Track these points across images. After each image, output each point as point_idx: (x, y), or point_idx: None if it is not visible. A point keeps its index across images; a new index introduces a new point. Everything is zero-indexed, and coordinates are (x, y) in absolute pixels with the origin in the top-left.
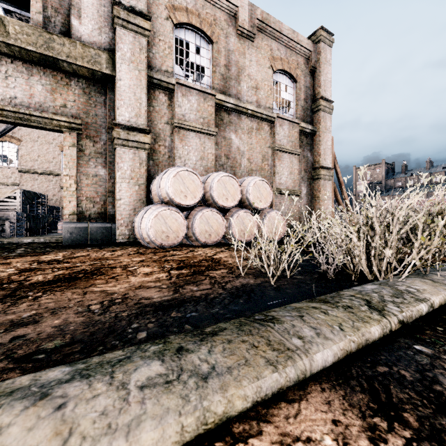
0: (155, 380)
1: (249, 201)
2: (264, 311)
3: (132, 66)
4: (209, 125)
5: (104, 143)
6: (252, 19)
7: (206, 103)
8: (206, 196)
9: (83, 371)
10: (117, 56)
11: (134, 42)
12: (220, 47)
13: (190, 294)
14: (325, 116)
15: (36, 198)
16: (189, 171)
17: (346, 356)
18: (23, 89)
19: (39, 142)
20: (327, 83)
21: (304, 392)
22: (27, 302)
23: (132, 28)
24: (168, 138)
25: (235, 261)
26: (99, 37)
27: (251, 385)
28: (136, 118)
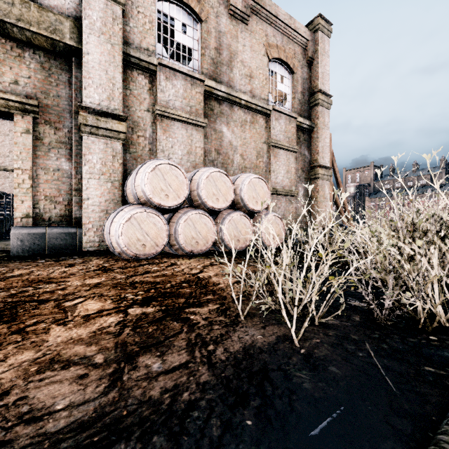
0: None
1: (244, 202)
2: None
3: (103, 38)
4: (197, 114)
5: (69, 130)
6: None
7: (194, 89)
8: (193, 196)
9: None
10: (84, 24)
11: (105, 9)
12: (210, 27)
13: (140, 391)
14: (323, 111)
15: None
16: (172, 165)
17: None
18: None
19: (10, 136)
20: (326, 76)
21: None
22: None
23: None
24: (149, 128)
25: (228, 284)
26: (61, 0)
27: None
28: (108, 101)
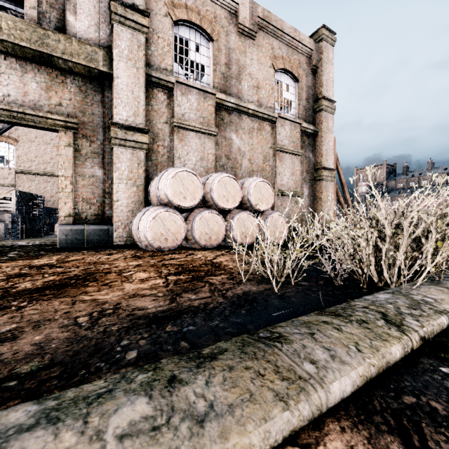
0: (139, 426)
1: (250, 203)
2: (269, 327)
3: (130, 64)
4: (209, 124)
5: (101, 142)
6: (253, 17)
7: (206, 102)
8: (206, 198)
9: (52, 412)
10: (114, 53)
11: (132, 39)
12: (220, 45)
13: (188, 303)
14: (327, 116)
15: (32, 199)
16: (189, 172)
17: (366, 383)
18: (16, 87)
19: (36, 142)
20: (330, 83)
21: (320, 433)
22: (9, 313)
23: (130, 25)
24: (167, 138)
25: (236, 266)
26: (96, 33)
27: (257, 429)
28: (134, 117)
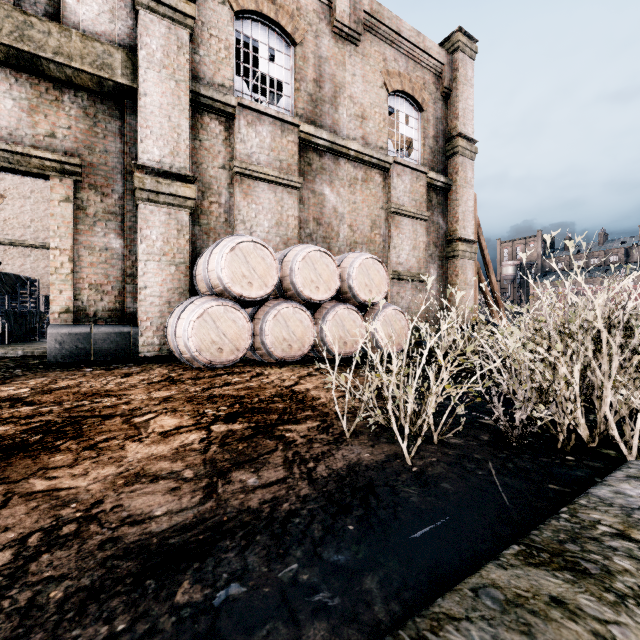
0: None
1: (353, 291)
2: (423, 619)
3: (165, 74)
4: (289, 171)
5: (120, 197)
6: (356, 11)
7: (285, 138)
8: (284, 284)
9: None
10: (140, 56)
11: (168, 35)
12: (307, 51)
13: (238, 501)
14: (464, 162)
15: (20, 284)
16: (257, 243)
17: None
18: None
19: (32, 199)
20: (468, 114)
21: None
22: None
23: (165, 13)
24: (224, 191)
25: (331, 399)
26: (110, 25)
27: None
28: (171, 157)
